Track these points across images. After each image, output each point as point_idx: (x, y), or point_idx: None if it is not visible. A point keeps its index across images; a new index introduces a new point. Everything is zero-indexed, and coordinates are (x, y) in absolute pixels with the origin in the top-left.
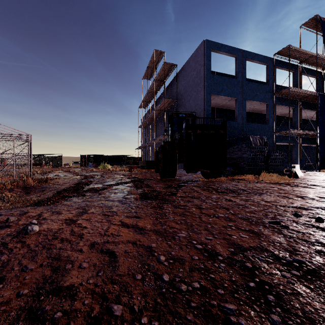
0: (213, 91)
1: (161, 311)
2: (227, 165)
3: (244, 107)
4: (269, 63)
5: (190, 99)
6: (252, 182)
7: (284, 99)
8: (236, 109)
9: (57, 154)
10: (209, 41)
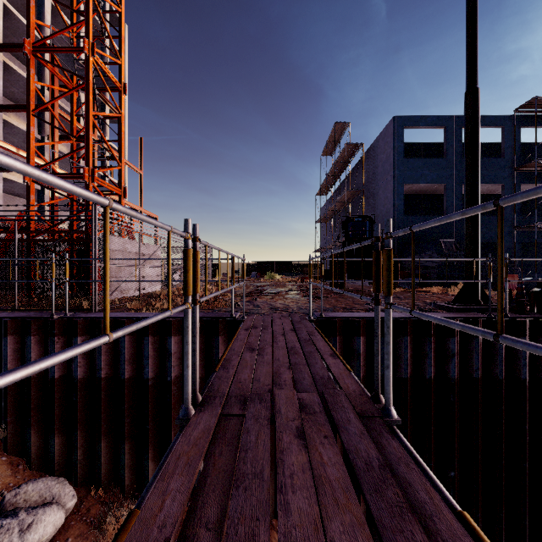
0: (407, 179)
1: (300, 310)
2: (417, 276)
3: (458, 195)
4: (506, 124)
5: (379, 189)
6: (430, 294)
7: (538, 174)
8: (445, 199)
9: (215, 261)
10: (401, 116)
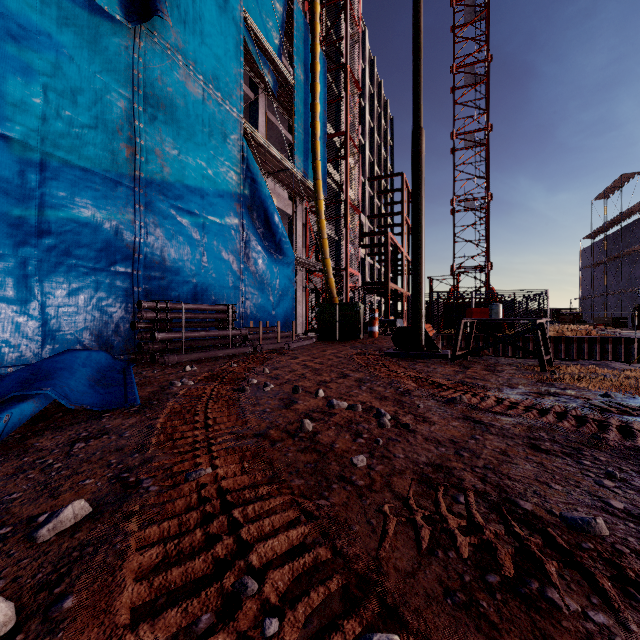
0: None
1: None
2: None
3: None
4: None
5: None
6: None
7: None
8: None
9: None
10: None
